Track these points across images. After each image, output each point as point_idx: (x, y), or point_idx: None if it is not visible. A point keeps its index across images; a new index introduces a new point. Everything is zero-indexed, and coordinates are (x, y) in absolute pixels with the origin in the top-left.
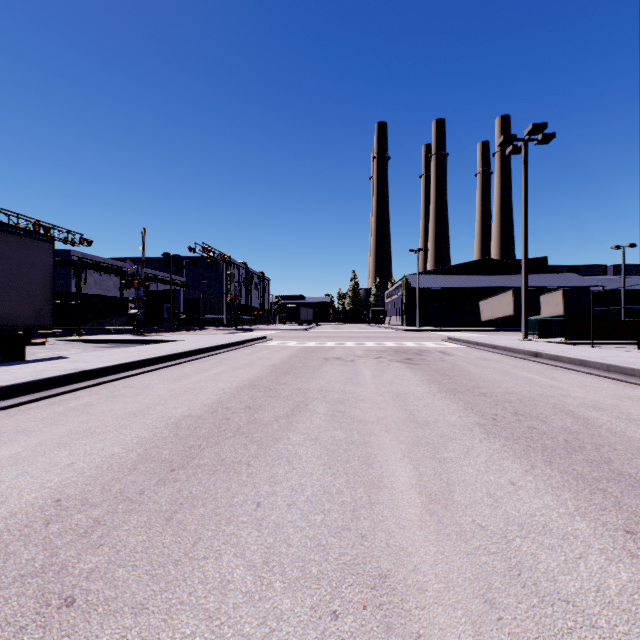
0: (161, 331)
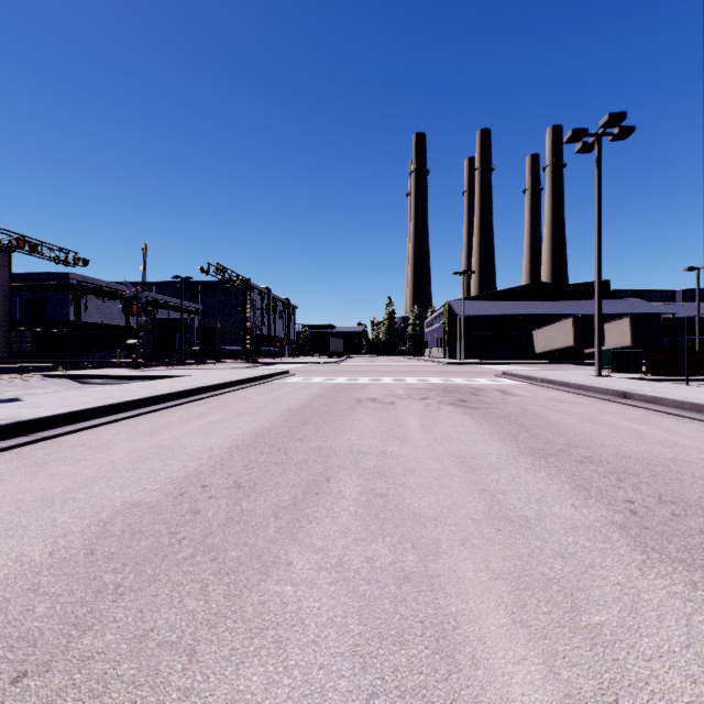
0: (168, 365)
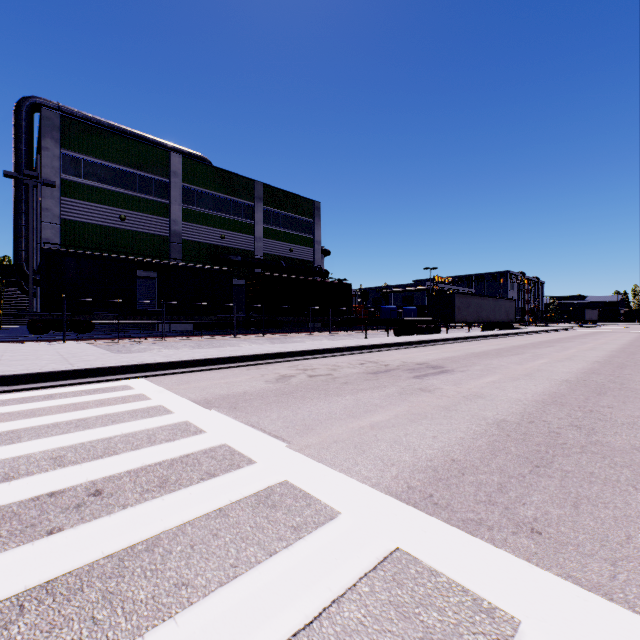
0: None
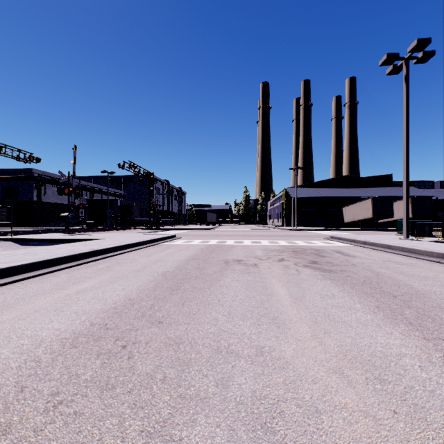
0: (94, 230)
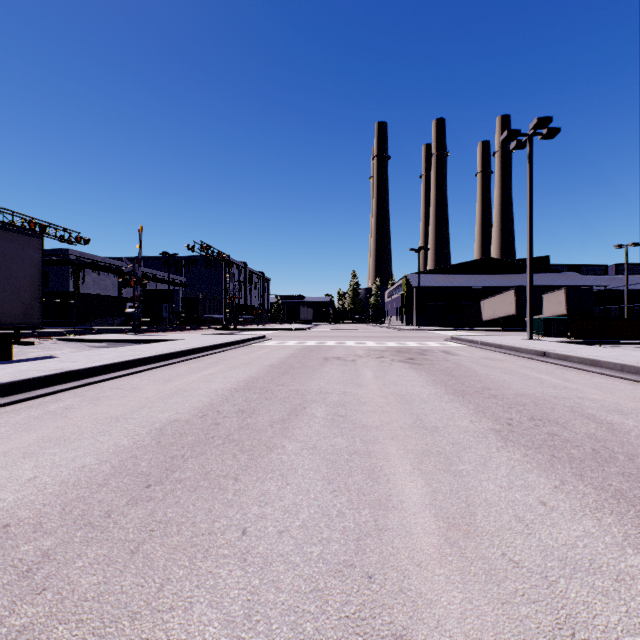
0: (159, 331)
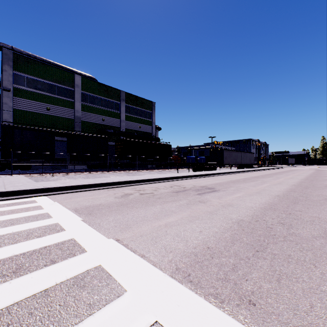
0: None
